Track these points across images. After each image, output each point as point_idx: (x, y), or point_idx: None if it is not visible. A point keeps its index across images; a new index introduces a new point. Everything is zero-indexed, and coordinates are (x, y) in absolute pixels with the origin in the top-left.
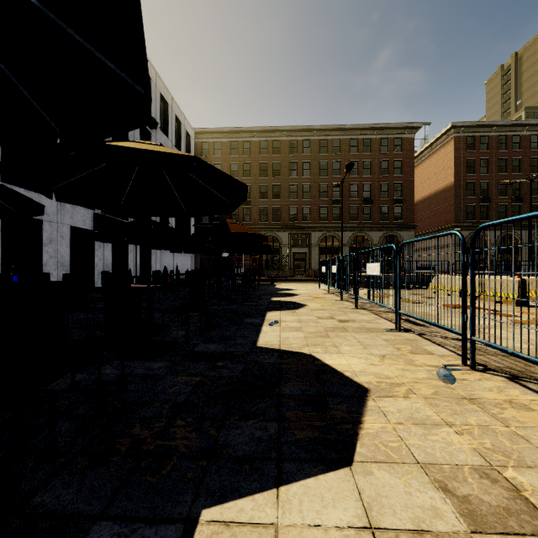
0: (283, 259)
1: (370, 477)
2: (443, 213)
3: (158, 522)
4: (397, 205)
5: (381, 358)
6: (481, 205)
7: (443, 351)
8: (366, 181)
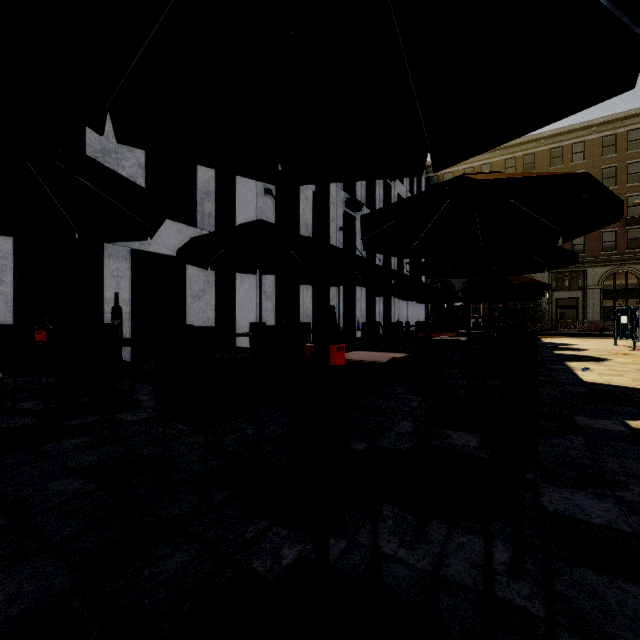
0: (540, 307)
1: None
2: None
3: (604, 419)
4: None
5: None
6: None
7: None
8: None
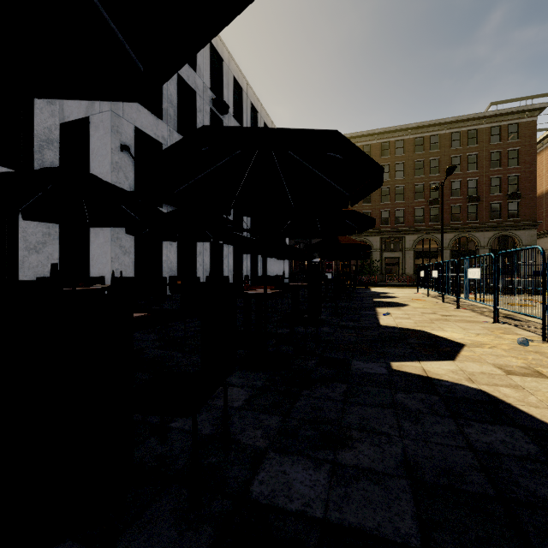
0: (374, 264)
1: (462, 363)
2: None
3: (375, 362)
4: (512, 201)
5: (476, 334)
6: None
7: (531, 334)
8: (472, 176)
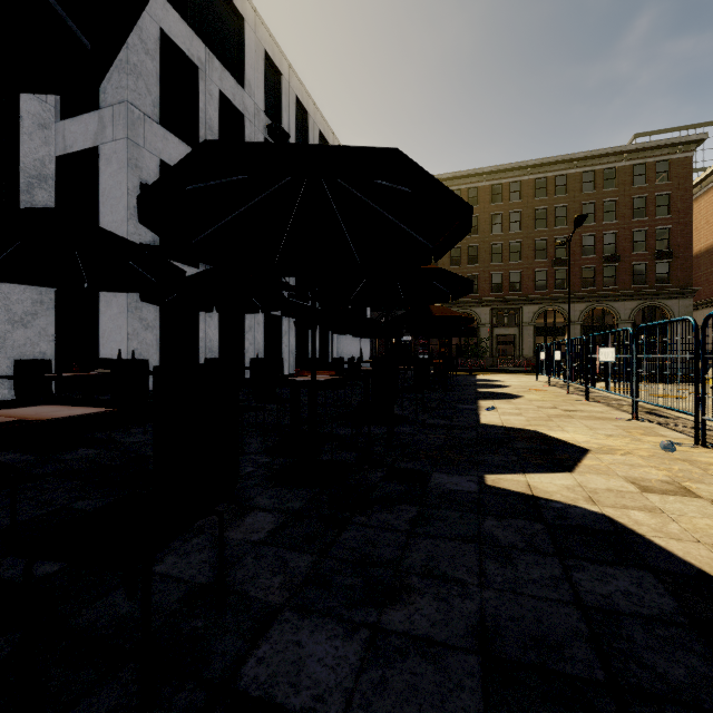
0: (482, 343)
1: (583, 476)
2: None
3: (464, 475)
4: (661, 261)
5: (606, 436)
6: None
7: (680, 436)
8: (609, 229)
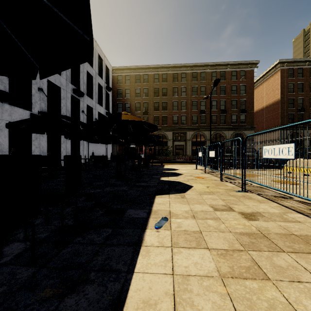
0: (169, 148)
1: None
2: (272, 119)
3: None
4: (242, 114)
5: None
6: (298, 113)
7: None
8: (222, 98)
